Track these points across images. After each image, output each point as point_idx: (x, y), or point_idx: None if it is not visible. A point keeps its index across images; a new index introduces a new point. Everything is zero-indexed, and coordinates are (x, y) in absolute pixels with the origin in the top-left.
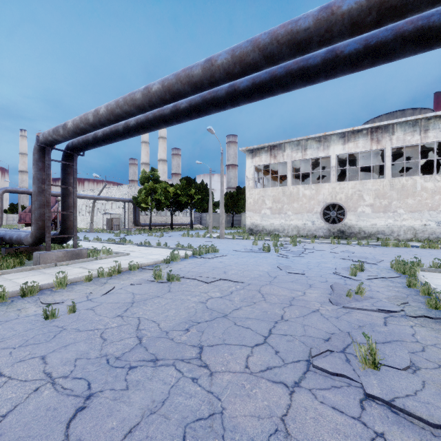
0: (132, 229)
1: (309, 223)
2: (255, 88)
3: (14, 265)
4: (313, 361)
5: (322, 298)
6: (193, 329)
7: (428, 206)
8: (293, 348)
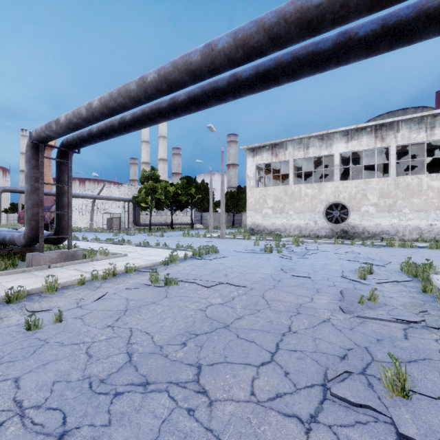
0: (132, 229)
1: (312, 223)
2: (259, 77)
3: (6, 267)
4: (331, 387)
5: (331, 305)
6: (191, 343)
7: (434, 205)
8: (305, 368)
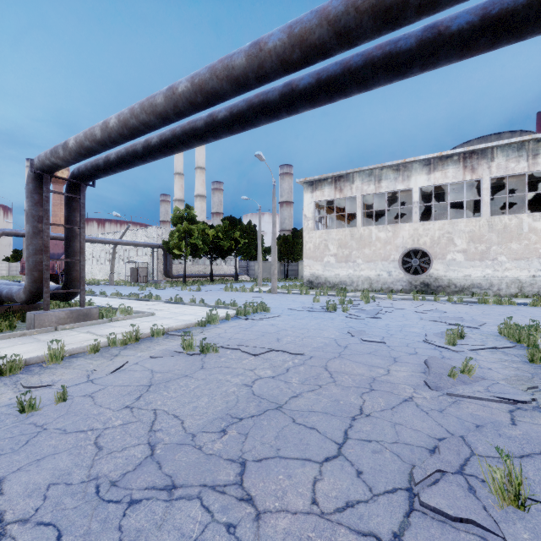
0: (162, 282)
1: (385, 274)
2: (321, 86)
3: (1, 329)
4: (420, 494)
5: (414, 379)
6: (233, 430)
7: (537, 252)
8: (384, 465)
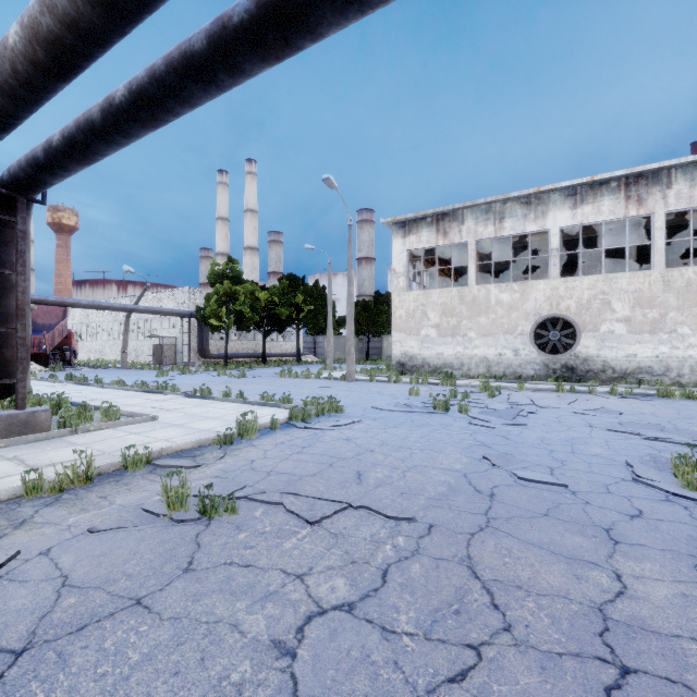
0: (196, 364)
1: (509, 353)
2: None
3: None
4: None
5: None
6: None
7: None
8: None
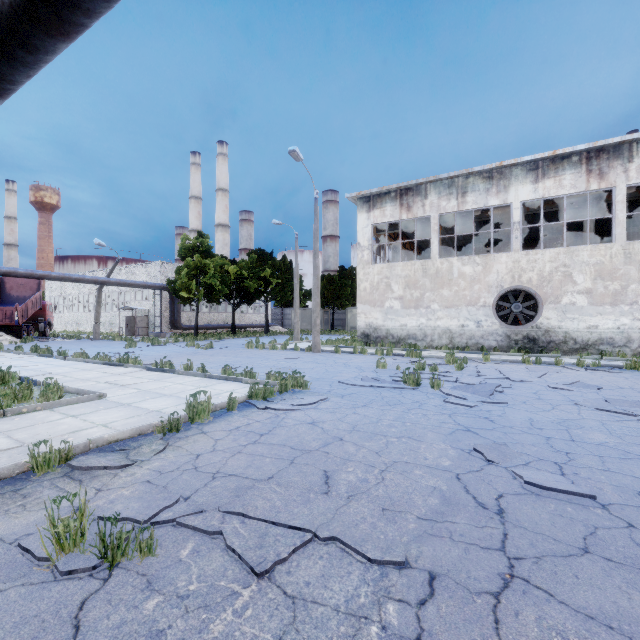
0: (167, 335)
1: (471, 324)
2: None
3: None
4: None
5: None
6: None
7: None
8: None
